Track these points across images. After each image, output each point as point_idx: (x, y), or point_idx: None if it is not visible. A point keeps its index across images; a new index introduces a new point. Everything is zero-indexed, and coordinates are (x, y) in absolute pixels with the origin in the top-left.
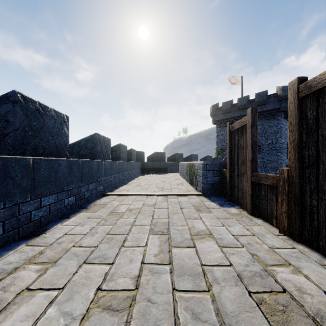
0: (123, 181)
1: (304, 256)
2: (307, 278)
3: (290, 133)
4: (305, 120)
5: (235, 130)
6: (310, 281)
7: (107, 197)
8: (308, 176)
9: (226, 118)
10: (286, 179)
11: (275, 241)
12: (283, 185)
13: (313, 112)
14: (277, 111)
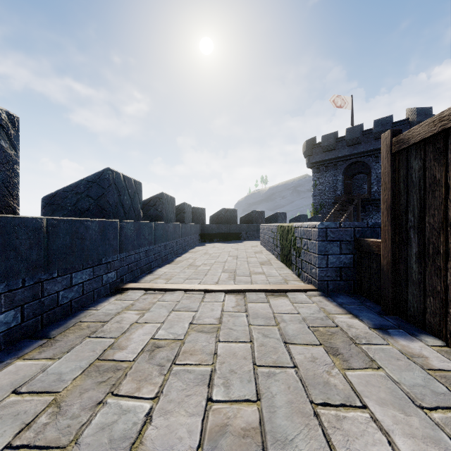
0: (166, 257)
1: None
2: None
3: None
4: None
5: (409, 146)
6: None
7: (122, 295)
8: None
9: (328, 159)
10: None
11: None
12: None
13: None
14: None
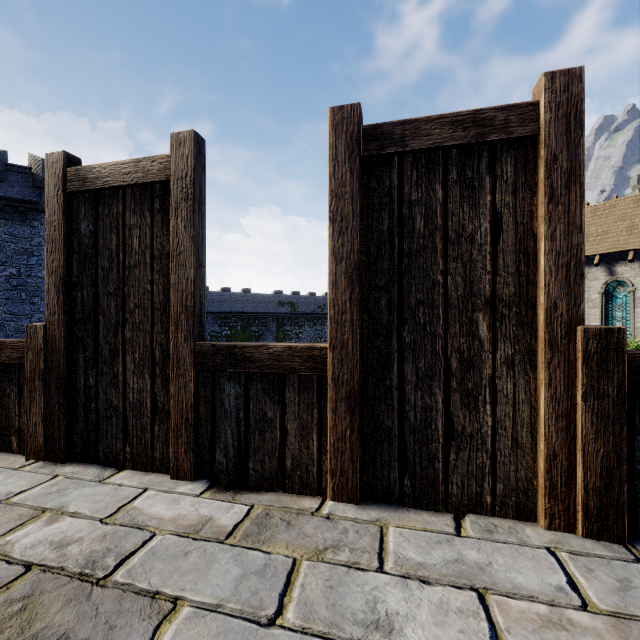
0: None
1: (74, 482)
2: (76, 516)
3: (49, 254)
4: (77, 237)
5: None
6: (81, 518)
7: None
8: (82, 337)
9: None
10: (42, 346)
11: (15, 482)
12: (35, 359)
13: (89, 226)
14: (32, 208)
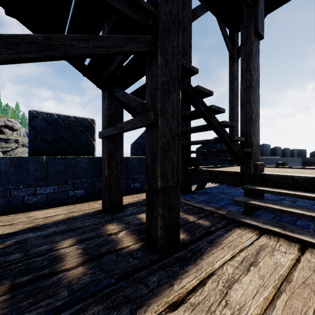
0: None
1: None
2: None
3: None
4: None
5: None
6: None
7: None
8: None
9: None
10: None
11: None
12: None
13: None
14: None
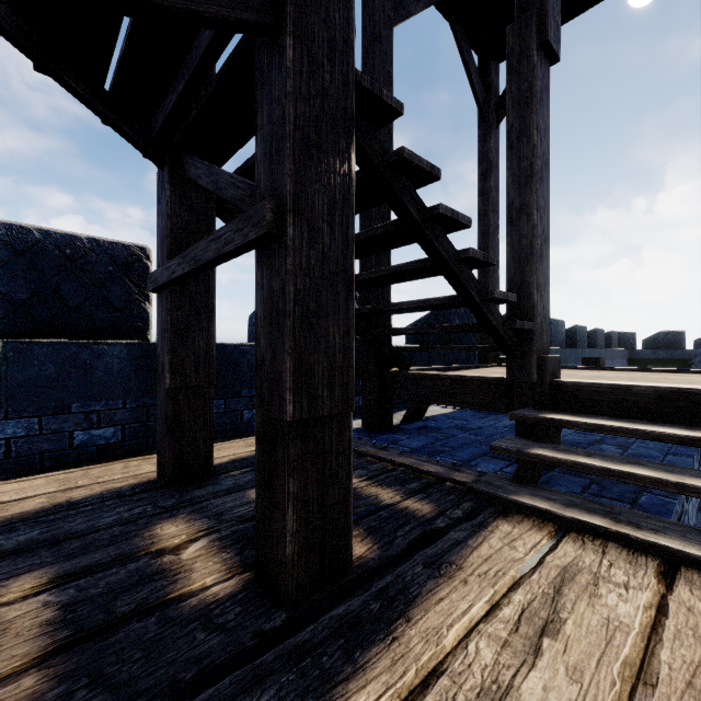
0: None
1: None
2: None
3: None
4: None
5: None
6: None
7: None
8: None
9: None
10: None
11: None
12: None
13: None
14: None
